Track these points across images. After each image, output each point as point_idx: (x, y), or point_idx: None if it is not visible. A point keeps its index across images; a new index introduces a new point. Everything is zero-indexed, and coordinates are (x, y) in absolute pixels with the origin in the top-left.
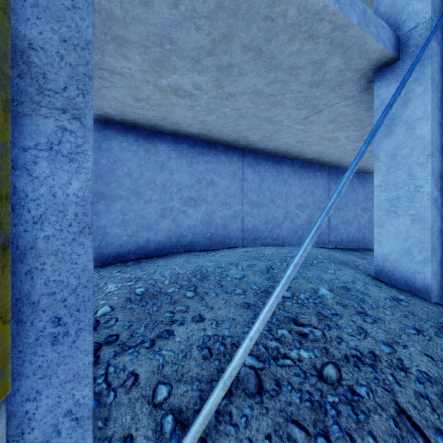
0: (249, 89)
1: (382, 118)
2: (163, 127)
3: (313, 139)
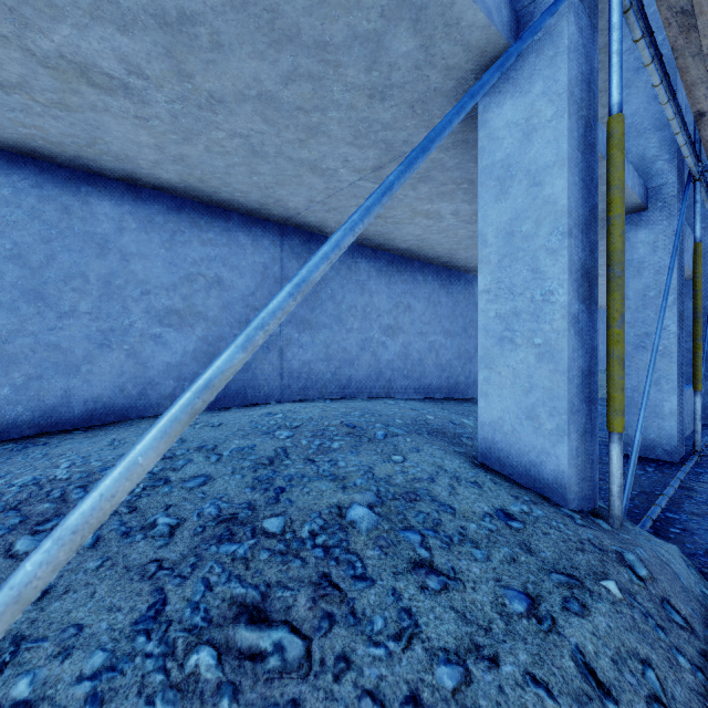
0: (250, 89)
1: (449, 116)
2: (100, 164)
3: (401, 213)
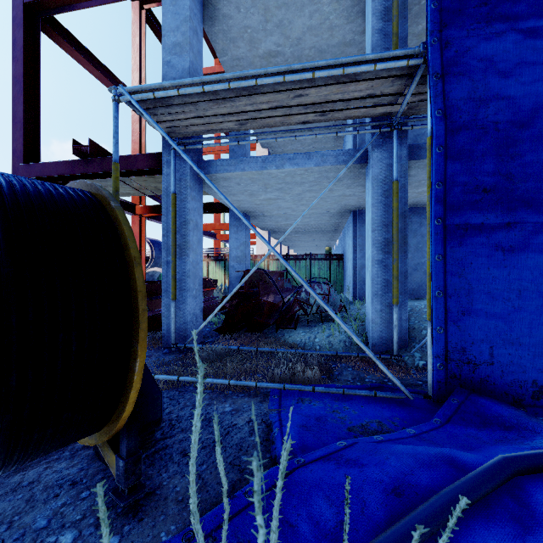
0: None
1: None
2: (416, 205)
3: None
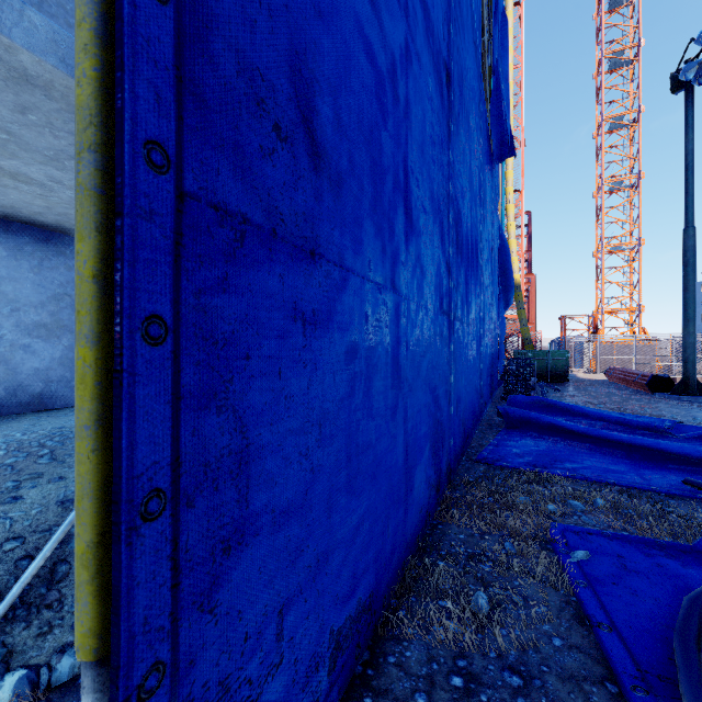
0: None
1: None
2: None
3: None
